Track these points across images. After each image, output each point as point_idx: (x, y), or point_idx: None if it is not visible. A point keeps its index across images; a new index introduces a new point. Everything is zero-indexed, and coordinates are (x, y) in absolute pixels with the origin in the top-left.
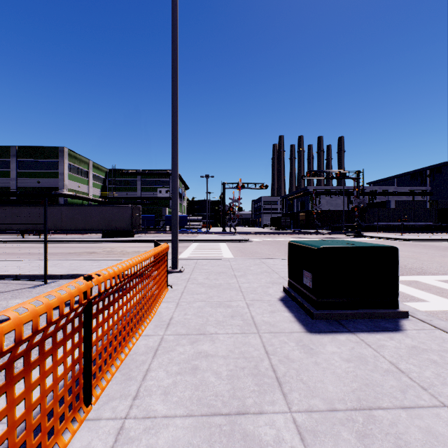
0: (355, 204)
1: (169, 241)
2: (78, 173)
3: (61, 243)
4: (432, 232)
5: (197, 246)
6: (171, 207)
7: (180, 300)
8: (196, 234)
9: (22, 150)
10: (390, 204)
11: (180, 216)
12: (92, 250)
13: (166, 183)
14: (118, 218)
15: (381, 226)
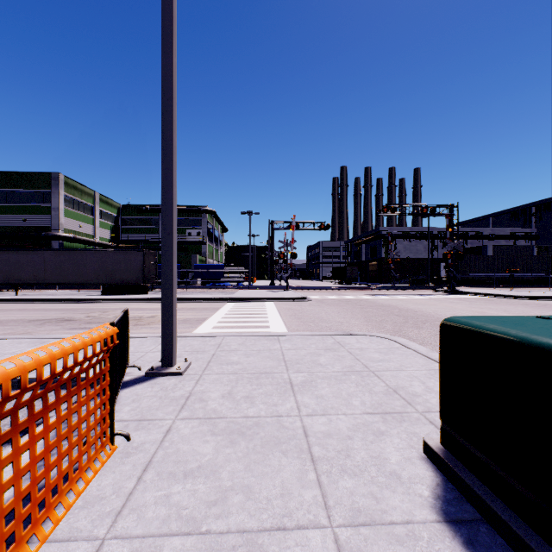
0: (449, 248)
1: (194, 299)
2: (79, 208)
3: (37, 304)
4: (546, 286)
5: (232, 307)
6: (203, 254)
7: (115, 525)
8: (234, 290)
9: (1, 177)
10: (488, 250)
11: (214, 266)
12: (70, 316)
13: (197, 223)
14: (124, 268)
15: (479, 278)
